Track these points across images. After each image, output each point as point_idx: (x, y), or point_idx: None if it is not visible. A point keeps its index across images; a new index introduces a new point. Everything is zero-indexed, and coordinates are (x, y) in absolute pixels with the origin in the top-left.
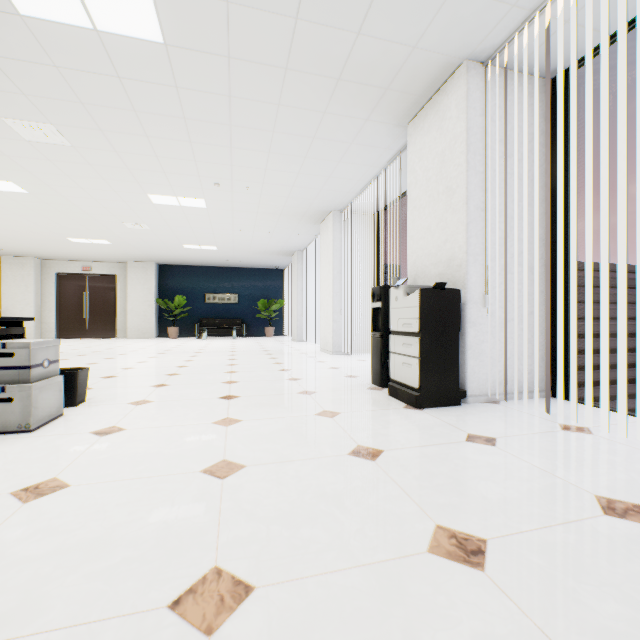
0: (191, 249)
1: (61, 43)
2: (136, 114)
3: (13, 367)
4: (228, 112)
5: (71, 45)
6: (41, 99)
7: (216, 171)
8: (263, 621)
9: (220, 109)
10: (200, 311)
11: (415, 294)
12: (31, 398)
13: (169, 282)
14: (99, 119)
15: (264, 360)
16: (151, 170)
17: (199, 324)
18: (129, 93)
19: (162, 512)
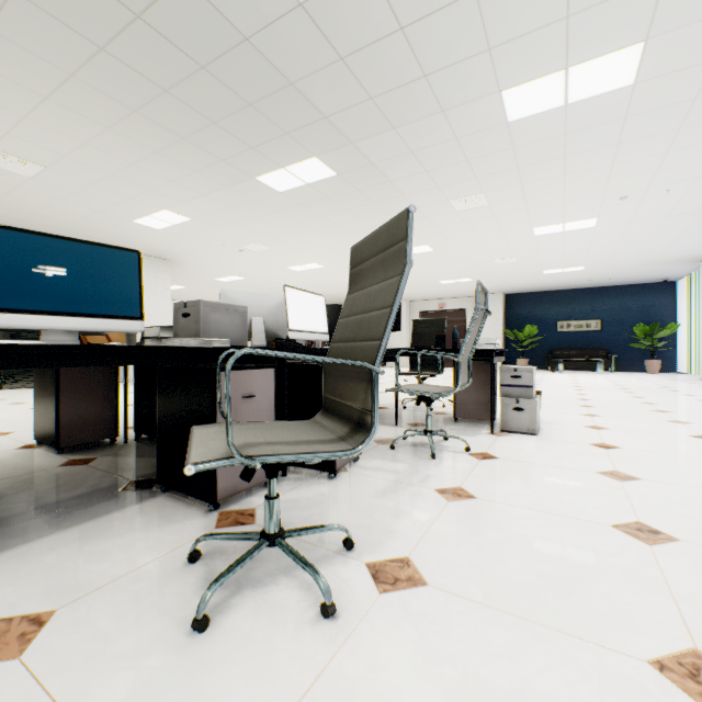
0: (549, 274)
1: (527, 129)
2: (563, 159)
3: (520, 385)
4: (682, 116)
5: (535, 127)
6: (485, 177)
7: (629, 184)
8: None
9: (672, 117)
10: (550, 341)
11: None
12: (535, 410)
13: (515, 312)
14: (524, 176)
15: (691, 402)
16: (549, 205)
17: (550, 355)
18: (567, 143)
19: None
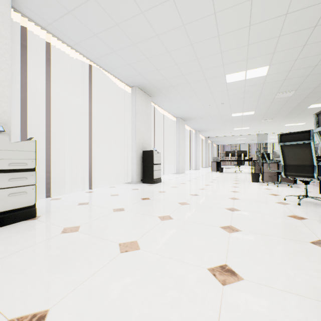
0: None
1: None
2: None
3: None
4: None
5: None
6: None
7: None
8: (179, 201)
9: None
10: None
11: (31, 143)
12: None
13: None
14: None
15: None
16: None
17: None
18: None
19: (189, 213)
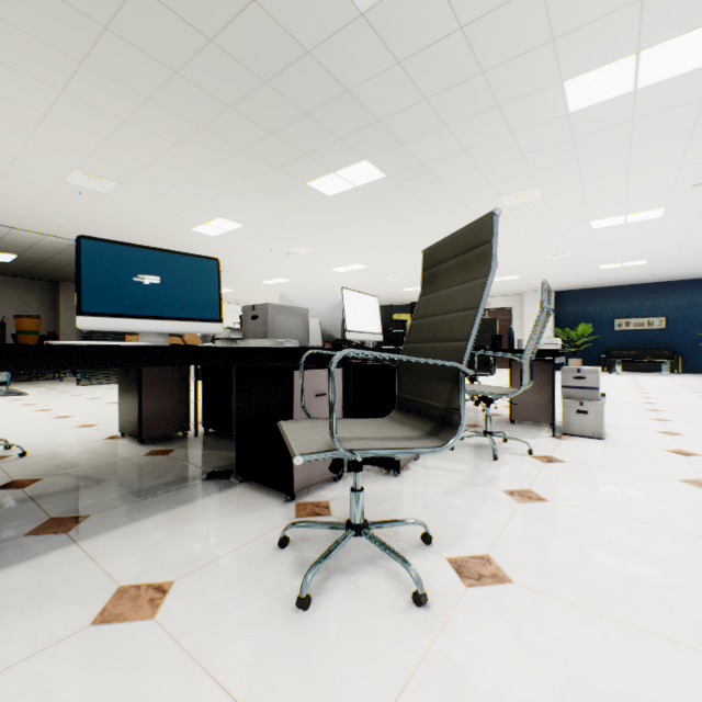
0: (606, 269)
1: (589, 118)
2: (629, 147)
3: (584, 387)
4: None
5: (598, 115)
6: (540, 171)
7: None
8: None
9: None
10: (606, 340)
11: None
12: (601, 413)
13: (566, 309)
14: (584, 167)
15: None
16: (610, 196)
17: (606, 356)
18: (634, 131)
19: None
